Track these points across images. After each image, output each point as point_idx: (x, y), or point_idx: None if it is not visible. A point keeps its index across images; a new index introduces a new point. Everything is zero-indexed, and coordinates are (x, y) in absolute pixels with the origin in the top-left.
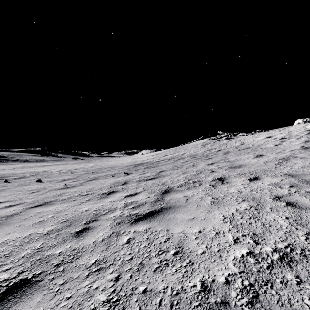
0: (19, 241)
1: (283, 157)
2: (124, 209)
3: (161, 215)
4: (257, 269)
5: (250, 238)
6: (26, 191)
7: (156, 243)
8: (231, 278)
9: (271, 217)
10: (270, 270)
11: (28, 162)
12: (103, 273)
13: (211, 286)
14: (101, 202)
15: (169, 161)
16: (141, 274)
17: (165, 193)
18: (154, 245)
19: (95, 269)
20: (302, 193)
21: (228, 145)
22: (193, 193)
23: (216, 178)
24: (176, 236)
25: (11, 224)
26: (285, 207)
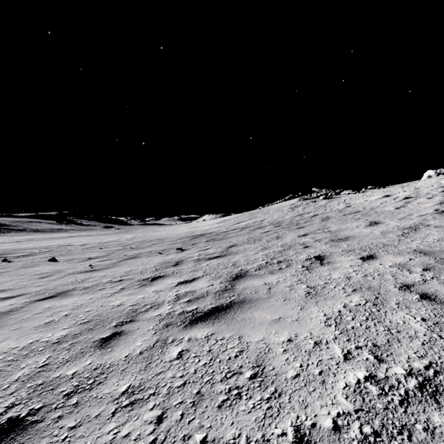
0: (13, 354)
1: (409, 226)
2: (175, 303)
3: (230, 313)
4: (383, 405)
5: (368, 352)
6: (33, 275)
7: (223, 359)
8: (342, 421)
9: (400, 318)
10: (404, 407)
11: (39, 233)
12: (138, 409)
13: (311, 436)
14: (141, 293)
15: (243, 230)
16: (199, 412)
17: (236, 279)
18: (219, 362)
19: (127, 401)
20: (443, 279)
21: (328, 208)
22: (279, 280)
23: (311, 256)
24: (253, 347)
25: (5, 326)
26: (419, 301)
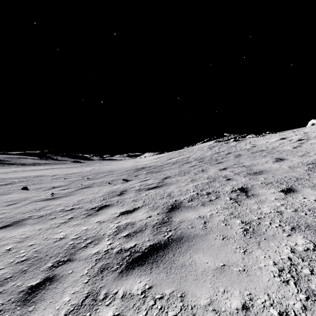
0: None
1: (311, 161)
2: (115, 237)
3: (169, 254)
4: None
5: None
6: (3, 203)
7: None
8: None
9: None
10: None
11: (25, 166)
12: None
13: None
14: (86, 223)
15: (174, 165)
16: None
17: (172, 210)
18: None
19: None
20: None
21: (238, 148)
22: (212, 213)
23: (235, 188)
24: None
25: None
26: None
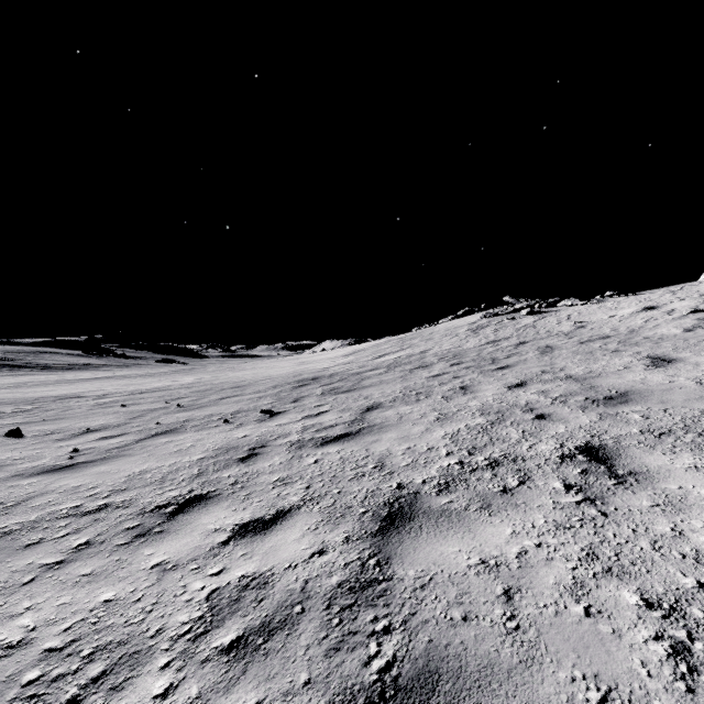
0: None
1: None
2: (192, 652)
3: None
4: None
5: None
6: None
7: None
8: None
9: None
10: None
11: (49, 372)
12: None
13: None
14: (118, 573)
15: (391, 372)
16: None
17: (391, 527)
18: None
19: None
20: None
21: (542, 330)
22: (523, 546)
23: (569, 446)
24: None
25: None
26: None
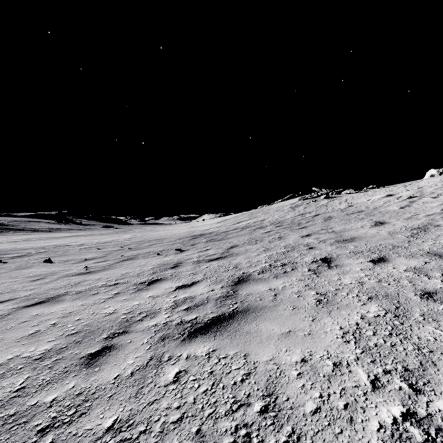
0: None
1: (417, 226)
2: (173, 311)
3: (234, 324)
4: None
5: (400, 378)
6: (25, 278)
7: (227, 385)
8: None
9: (429, 334)
10: None
11: (38, 233)
12: None
13: None
14: (137, 298)
15: (243, 230)
16: None
17: (239, 283)
18: (222, 388)
19: (111, 442)
20: None
21: (330, 207)
22: (285, 285)
23: (317, 258)
24: (262, 368)
25: None
26: None
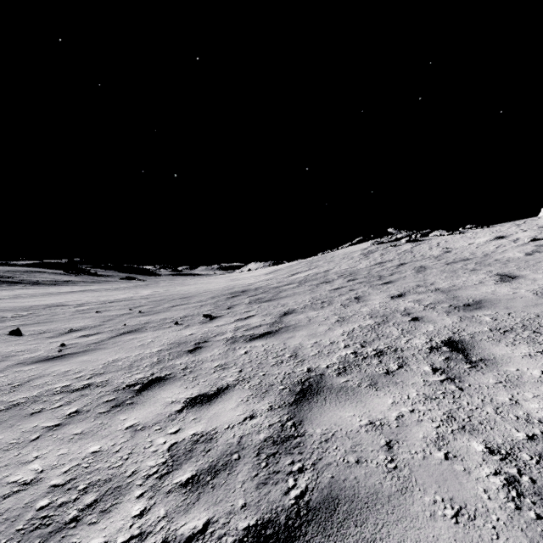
0: None
1: None
2: (159, 486)
3: None
4: None
5: None
6: None
7: None
8: None
9: None
10: None
11: (39, 286)
12: None
13: None
14: (102, 433)
15: (302, 286)
16: None
17: (303, 399)
18: None
19: None
20: None
21: (417, 254)
22: (400, 412)
23: (436, 340)
24: None
25: None
26: None
